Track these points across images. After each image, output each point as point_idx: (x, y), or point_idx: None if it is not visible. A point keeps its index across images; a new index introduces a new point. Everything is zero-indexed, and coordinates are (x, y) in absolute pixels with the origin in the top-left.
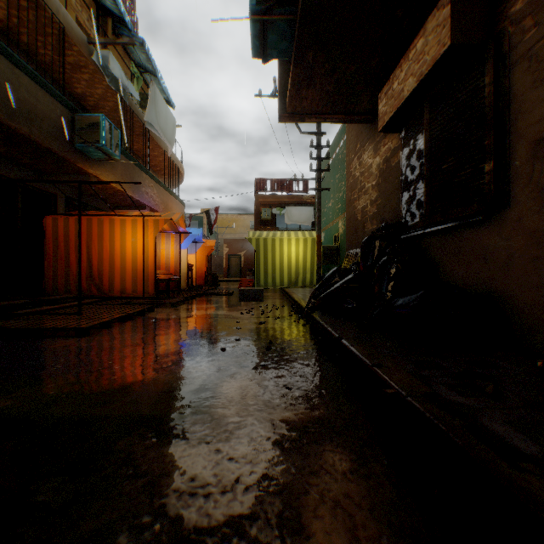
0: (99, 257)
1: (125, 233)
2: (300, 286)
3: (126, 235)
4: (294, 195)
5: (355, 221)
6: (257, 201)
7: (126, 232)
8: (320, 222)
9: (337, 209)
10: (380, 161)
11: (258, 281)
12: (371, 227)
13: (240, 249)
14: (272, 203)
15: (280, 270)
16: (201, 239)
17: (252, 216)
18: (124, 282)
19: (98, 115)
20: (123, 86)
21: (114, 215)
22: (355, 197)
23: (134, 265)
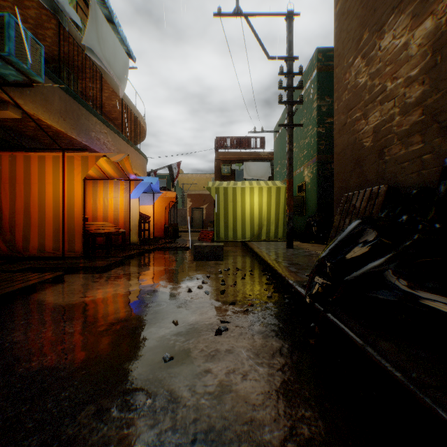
0: (11, 205)
1: (45, 174)
2: (263, 240)
3: (46, 177)
4: (252, 152)
5: (357, 150)
6: (217, 158)
7: (46, 172)
8: (292, 164)
9: (302, 157)
10: (437, 22)
11: (218, 234)
12: (405, 149)
13: (203, 203)
14: (231, 159)
15: (241, 222)
16: (157, 189)
17: (213, 175)
18: (44, 237)
19: (2, 14)
20: (61, 8)
21: (24, 148)
22: (357, 116)
23: (57, 215)
